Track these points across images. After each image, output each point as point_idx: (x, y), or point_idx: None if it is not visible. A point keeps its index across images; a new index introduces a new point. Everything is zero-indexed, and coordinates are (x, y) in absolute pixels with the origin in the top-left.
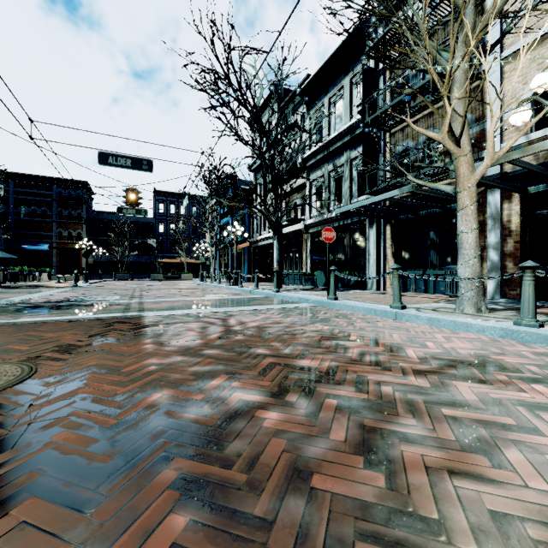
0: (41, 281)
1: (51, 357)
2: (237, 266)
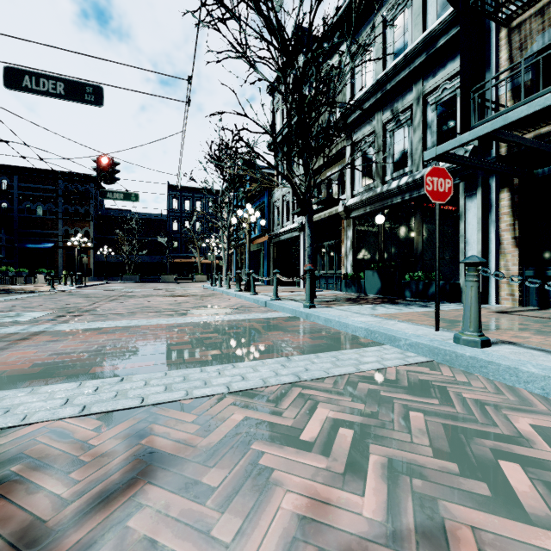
0: (38, 283)
1: None
2: (255, 266)
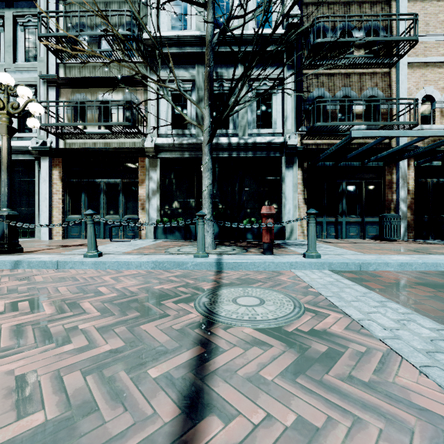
0: None
1: None
2: None
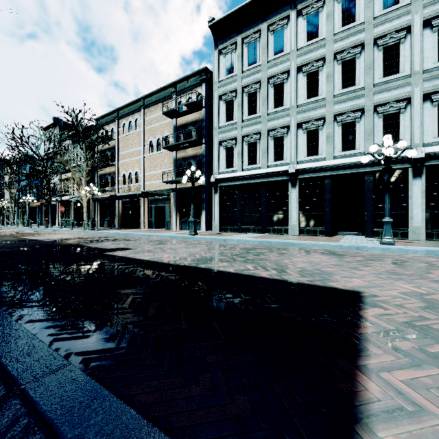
0: None
1: None
2: (34, 215)
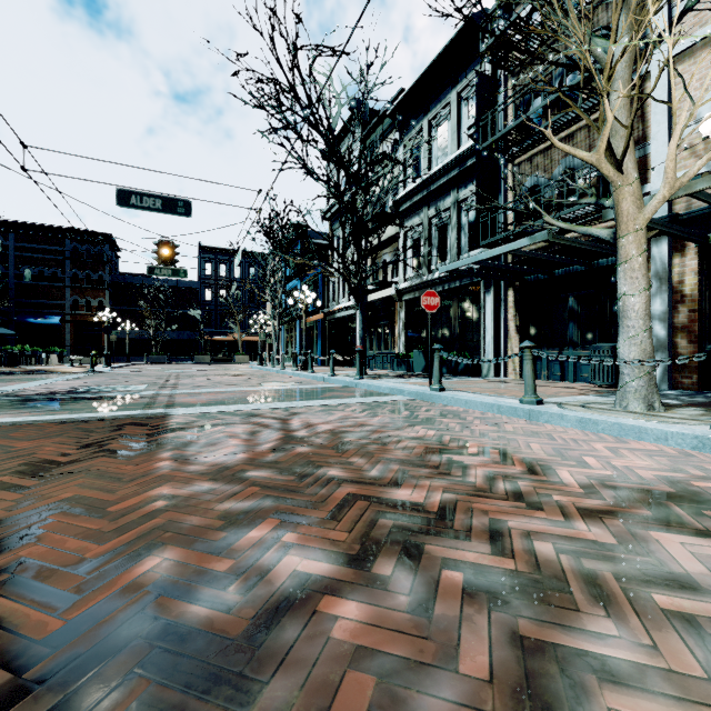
0: (49, 364)
1: (8, 483)
2: (308, 345)
